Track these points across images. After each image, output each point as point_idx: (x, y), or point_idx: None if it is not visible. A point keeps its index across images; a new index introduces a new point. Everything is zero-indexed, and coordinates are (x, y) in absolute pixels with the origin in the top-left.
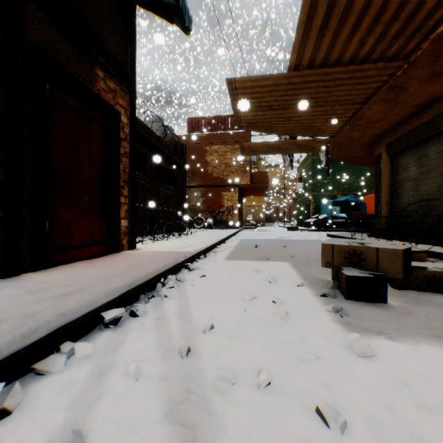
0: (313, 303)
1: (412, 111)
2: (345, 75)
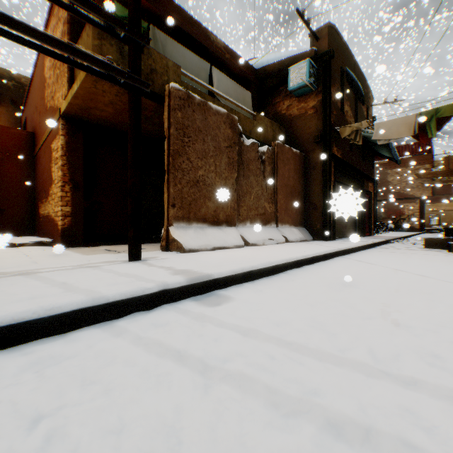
0: None
1: None
2: None
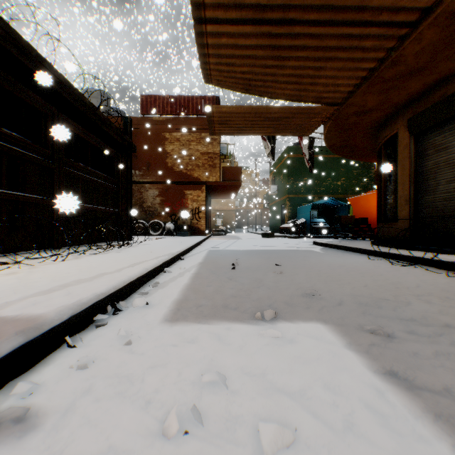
0: None
1: None
2: None
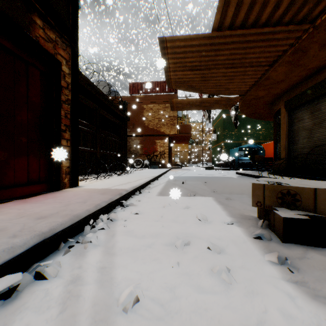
0: (250, 249)
1: (308, 73)
2: (259, 37)
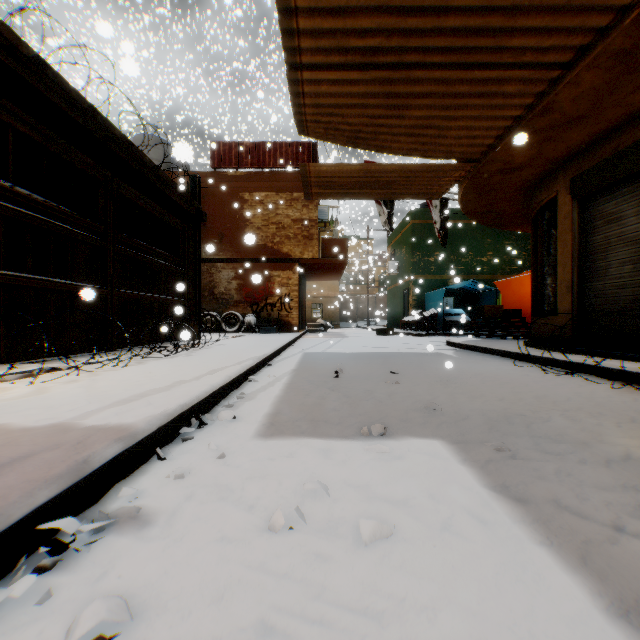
0: None
1: None
2: None
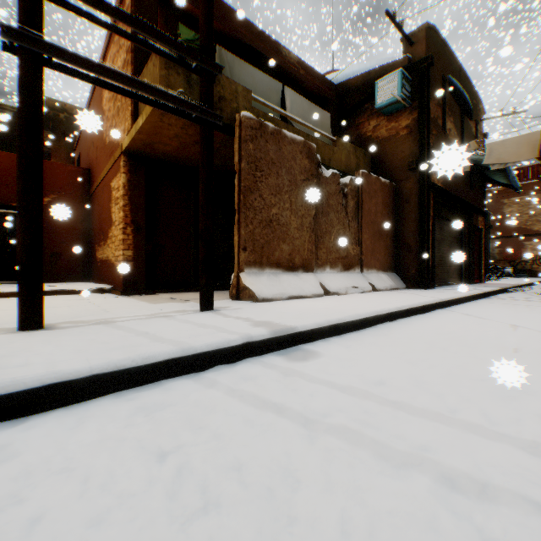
0: None
1: None
2: None
